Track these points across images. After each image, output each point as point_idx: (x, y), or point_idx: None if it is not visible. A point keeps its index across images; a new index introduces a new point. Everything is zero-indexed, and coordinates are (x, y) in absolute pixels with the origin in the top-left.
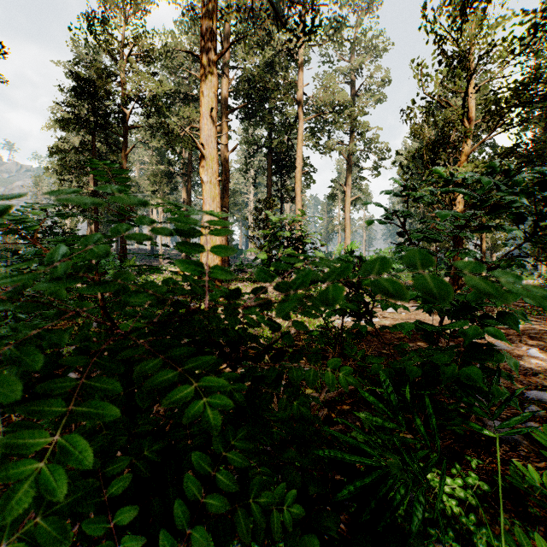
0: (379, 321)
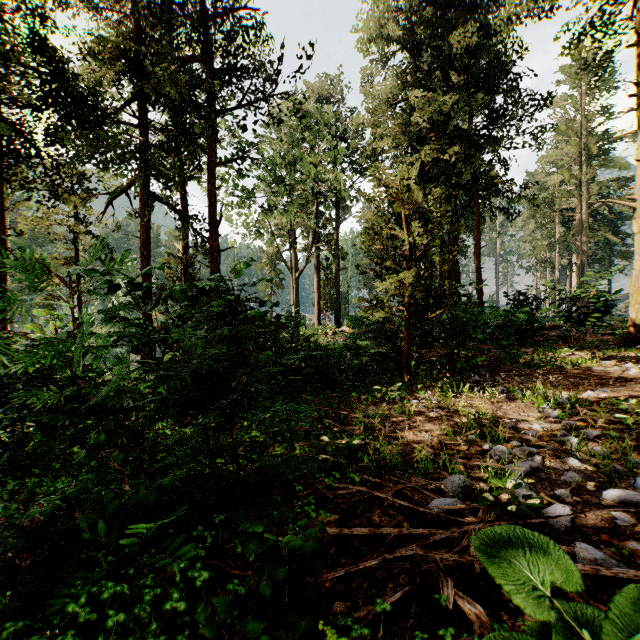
0: None
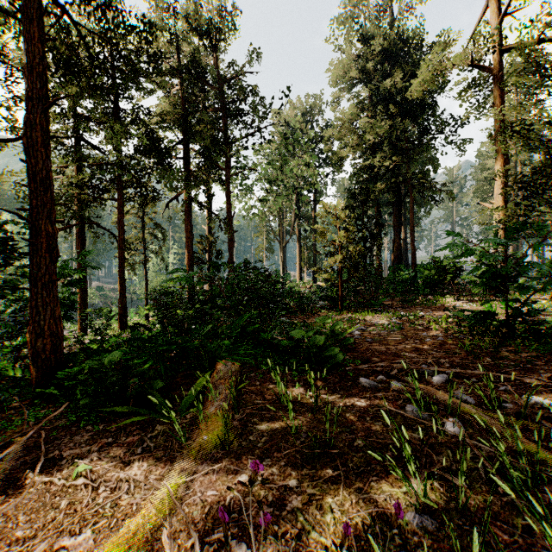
0: (465, 307)
